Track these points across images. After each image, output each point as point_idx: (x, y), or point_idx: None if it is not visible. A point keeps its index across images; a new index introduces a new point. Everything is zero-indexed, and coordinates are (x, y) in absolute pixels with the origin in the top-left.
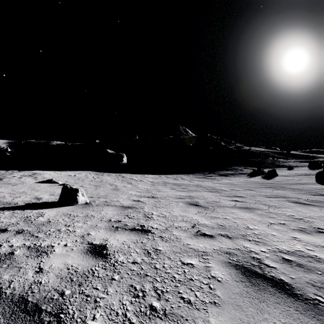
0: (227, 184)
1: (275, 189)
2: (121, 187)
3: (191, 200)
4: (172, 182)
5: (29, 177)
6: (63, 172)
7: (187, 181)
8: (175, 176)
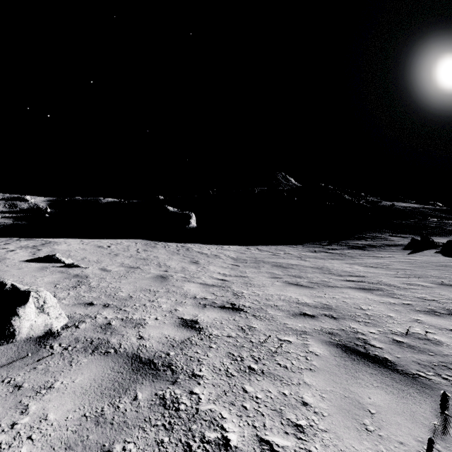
0: (379, 267)
1: None
2: (176, 271)
3: (339, 328)
4: (271, 260)
5: (26, 251)
6: (94, 241)
7: (295, 258)
8: (274, 248)
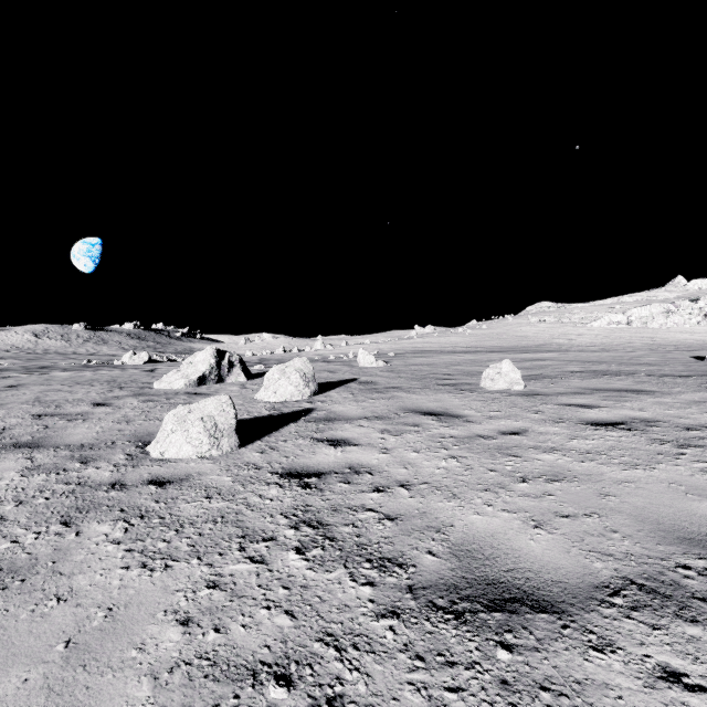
0: None
1: None
2: None
3: None
4: None
5: None
6: None
7: None
8: None
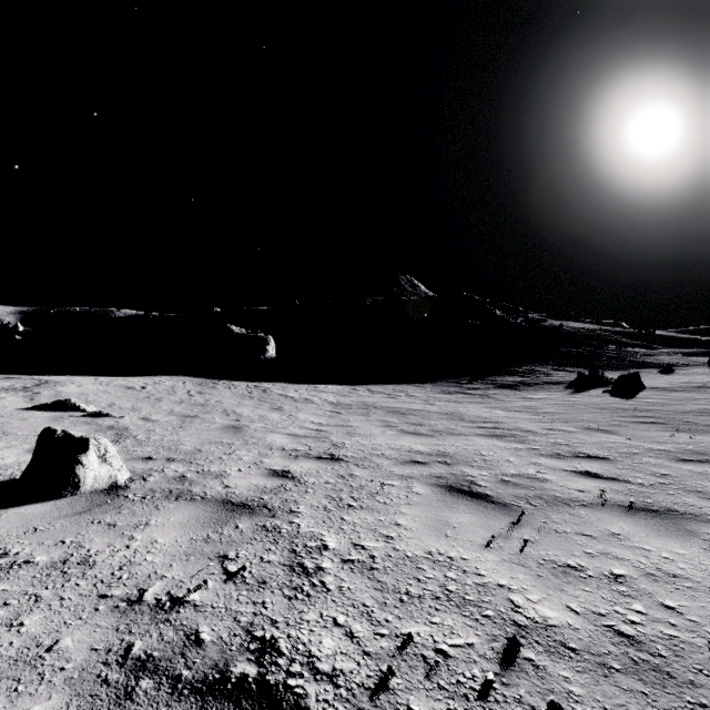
0: (526, 411)
1: (672, 429)
2: (252, 421)
3: (450, 472)
4: (385, 405)
5: (16, 394)
6: (117, 380)
7: (420, 402)
8: (391, 388)
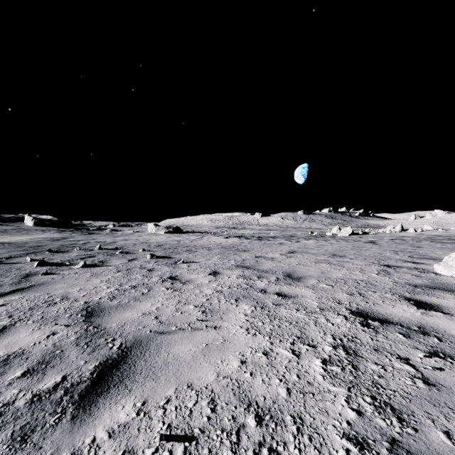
0: None
1: None
2: None
3: None
4: None
5: None
6: None
7: None
8: None
